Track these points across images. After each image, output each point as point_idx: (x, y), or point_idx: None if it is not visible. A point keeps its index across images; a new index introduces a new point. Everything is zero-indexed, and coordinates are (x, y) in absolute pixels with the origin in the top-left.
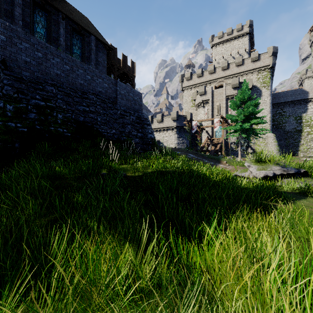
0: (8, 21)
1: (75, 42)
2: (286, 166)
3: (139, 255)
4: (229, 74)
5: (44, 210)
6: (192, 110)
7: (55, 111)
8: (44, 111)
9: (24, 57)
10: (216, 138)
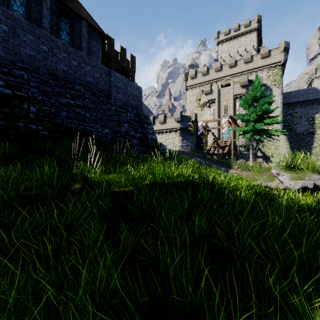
0: None
1: (62, 27)
2: None
3: None
4: (237, 71)
5: None
6: (197, 111)
7: (27, 102)
8: (10, 101)
9: None
10: (223, 140)
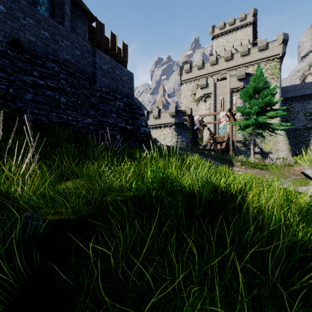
0: None
1: (40, 1)
2: None
3: None
4: (233, 65)
5: None
6: (192, 106)
7: None
8: None
9: None
10: (220, 136)
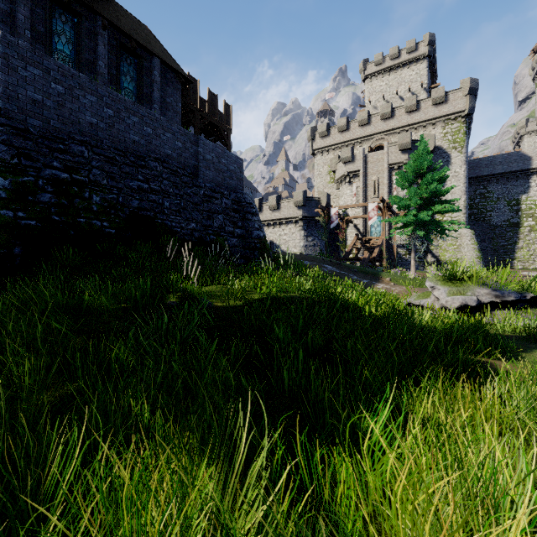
0: (5, 30)
1: (125, 69)
2: (501, 287)
3: (231, 484)
4: (394, 126)
5: (52, 377)
6: (331, 189)
7: (88, 189)
8: (68, 189)
9: (31, 94)
10: (372, 238)
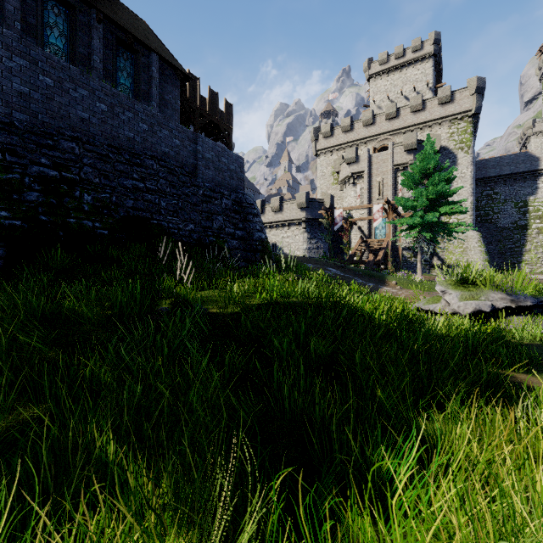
0: None
1: (121, 65)
2: (516, 291)
3: None
4: (399, 126)
5: (13, 399)
6: (334, 191)
7: (79, 188)
8: (57, 187)
9: (16, 86)
10: (376, 240)
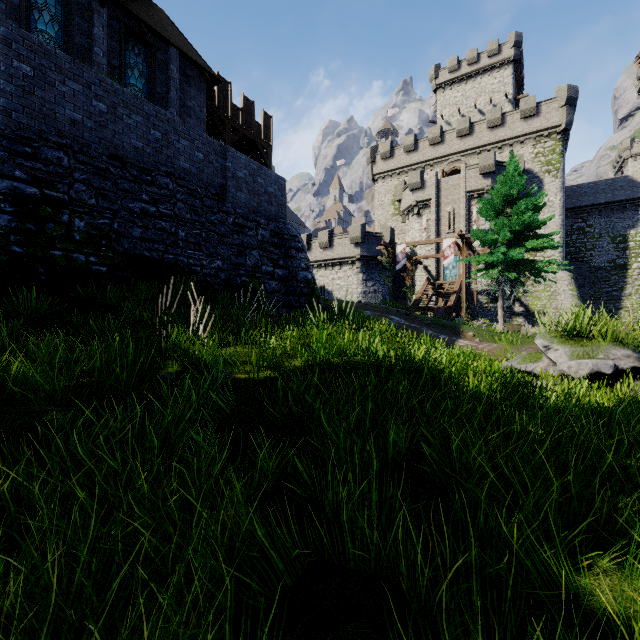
0: None
1: (131, 61)
2: None
3: None
4: (473, 145)
5: None
6: (395, 223)
7: (68, 211)
8: (37, 209)
9: None
10: (446, 282)
